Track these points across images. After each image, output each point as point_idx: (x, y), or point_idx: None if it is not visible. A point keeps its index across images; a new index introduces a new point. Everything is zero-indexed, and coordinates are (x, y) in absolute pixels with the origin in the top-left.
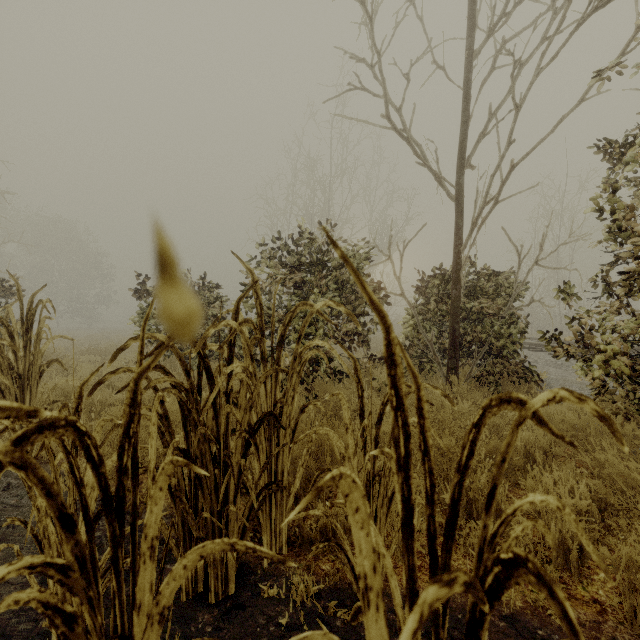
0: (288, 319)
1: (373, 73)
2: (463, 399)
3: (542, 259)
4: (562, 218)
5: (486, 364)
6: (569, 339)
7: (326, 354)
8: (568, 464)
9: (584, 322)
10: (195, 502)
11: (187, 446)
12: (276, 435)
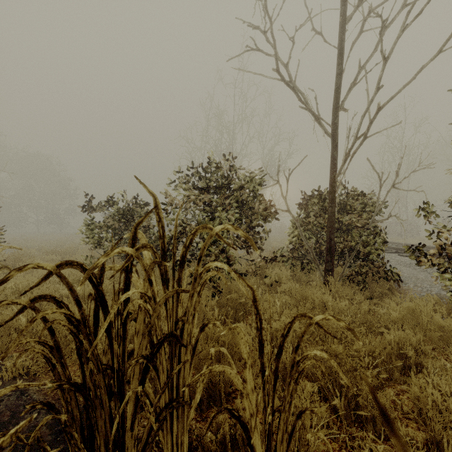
0: (189, 241)
1: (266, 37)
2: (339, 296)
3: (398, 183)
4: (402, 153)
5: (354, 265)
6: (432, 251)
7: (229, 258)
8: (438, 363)
9: (446, 237)
10: (92, 429)
11: (82, 374)
12: (178, 350)
